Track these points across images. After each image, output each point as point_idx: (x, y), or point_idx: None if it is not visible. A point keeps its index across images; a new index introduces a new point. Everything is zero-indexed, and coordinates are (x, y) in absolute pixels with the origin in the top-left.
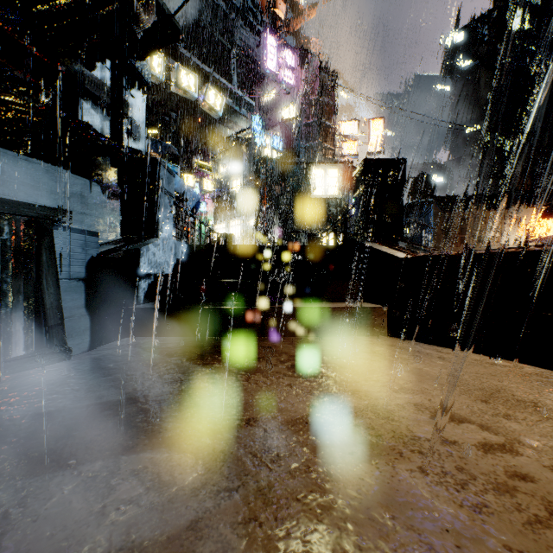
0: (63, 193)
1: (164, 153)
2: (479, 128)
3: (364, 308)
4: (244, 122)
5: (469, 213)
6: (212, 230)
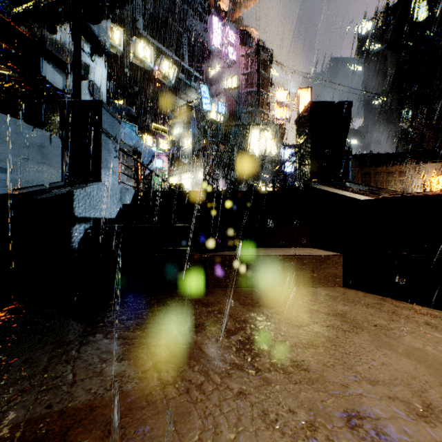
0: (22, 143)
1: (124, 114)
2: (386, 100)
3: (317, 256)
4: (194, 93)
5: (382, 168)
6: (163, 179)
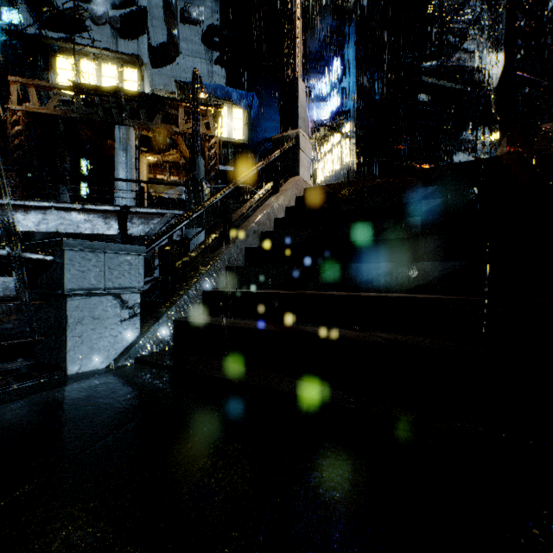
0: None
1: None
2: None
3: None
4: None
5: None
6: None
